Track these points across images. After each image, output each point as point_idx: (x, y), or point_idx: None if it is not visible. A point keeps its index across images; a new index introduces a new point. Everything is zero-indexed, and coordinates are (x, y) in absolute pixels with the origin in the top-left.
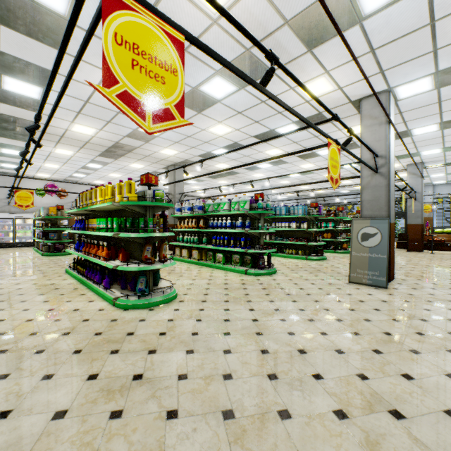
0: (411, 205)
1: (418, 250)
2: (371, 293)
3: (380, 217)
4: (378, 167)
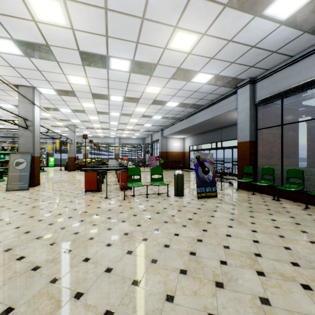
0: (70, 146)
1: (73, 170)
2: (16, 193)
3: (30, 153)
4: (29, 126)
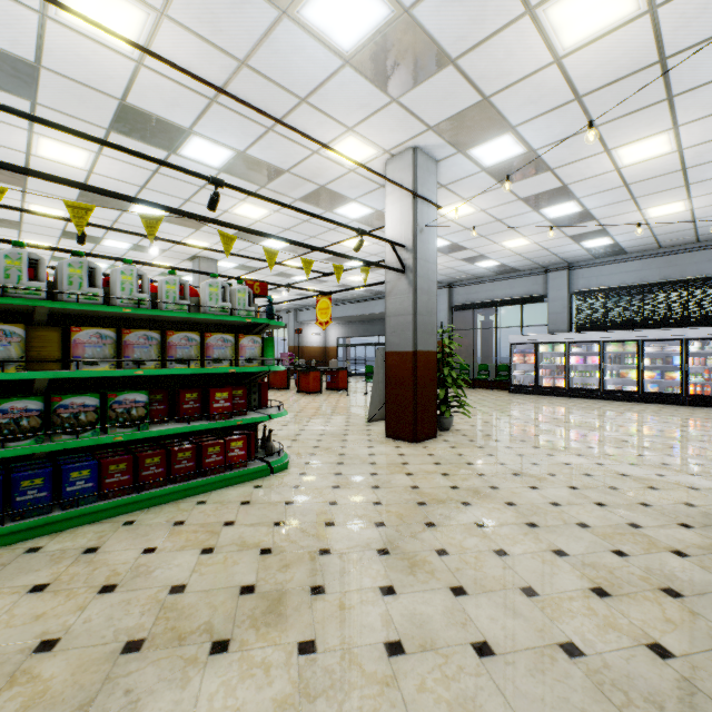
0: None
1: None
2: None
3: None
4: None
